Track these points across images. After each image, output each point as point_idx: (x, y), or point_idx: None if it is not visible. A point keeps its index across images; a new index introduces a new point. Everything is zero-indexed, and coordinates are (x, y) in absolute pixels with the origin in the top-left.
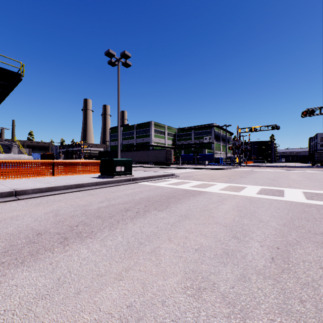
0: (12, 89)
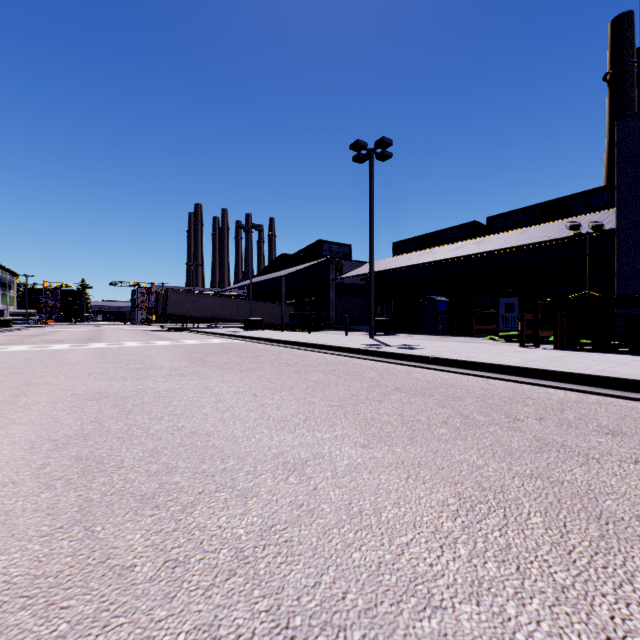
0: None
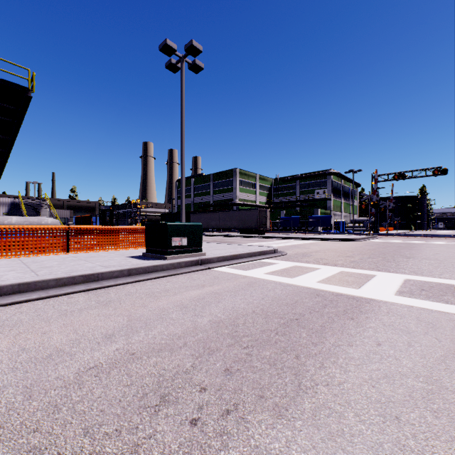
0: (22, 116)
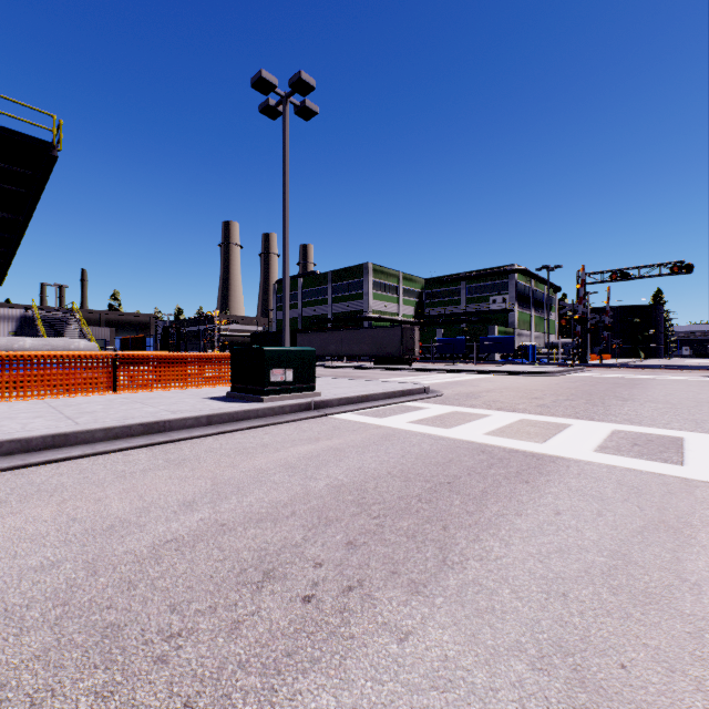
0: (42, 186)
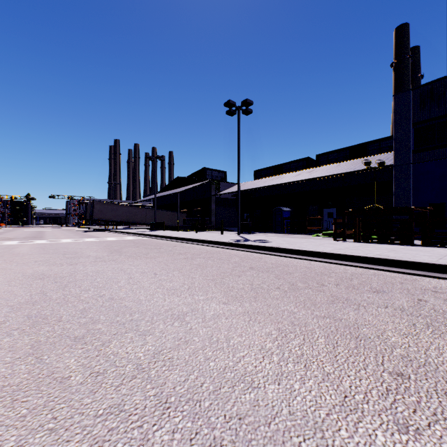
0: None
